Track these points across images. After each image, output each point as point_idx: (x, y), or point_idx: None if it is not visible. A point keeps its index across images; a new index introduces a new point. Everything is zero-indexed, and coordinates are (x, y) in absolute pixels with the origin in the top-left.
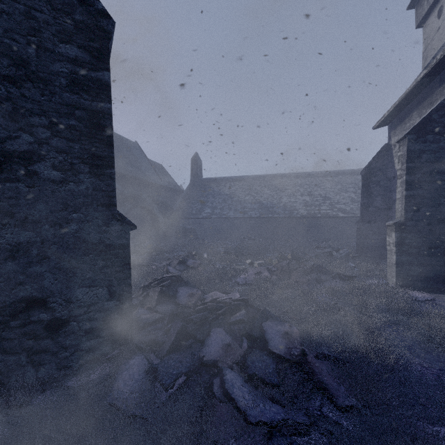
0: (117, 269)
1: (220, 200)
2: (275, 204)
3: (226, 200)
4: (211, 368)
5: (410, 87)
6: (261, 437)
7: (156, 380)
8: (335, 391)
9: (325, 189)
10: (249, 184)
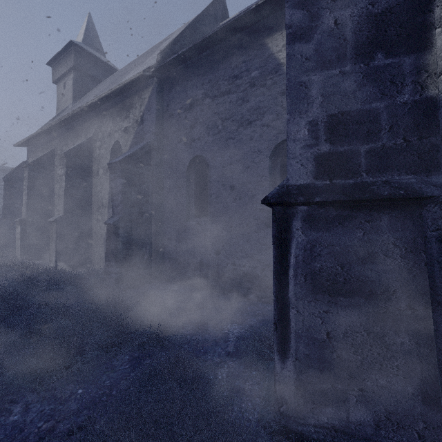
0: None
1: None
2: None
3: None
4: None
5: (34, 134)
6: None
7: None
8: None
9: None
10: None
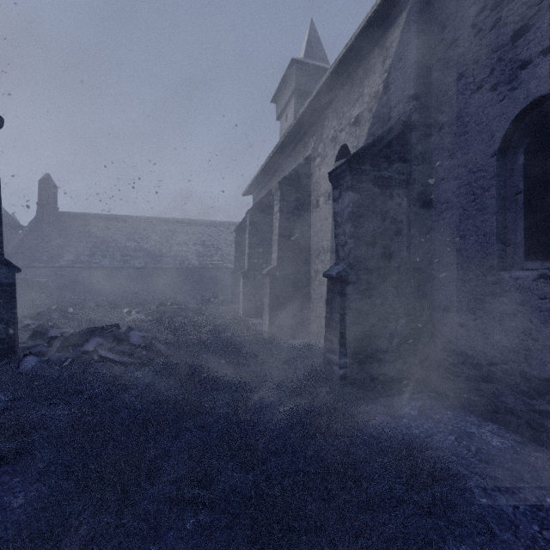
0: (5, 301)
1: (90, 244)
2: (165, 252)
3: (98, 245)
4: (90, 354)
5: (256, 175)
6: (121, 369)
7: (50, 364)
8: (165, 352)
9: (218, 240)
10: (133, 227)
